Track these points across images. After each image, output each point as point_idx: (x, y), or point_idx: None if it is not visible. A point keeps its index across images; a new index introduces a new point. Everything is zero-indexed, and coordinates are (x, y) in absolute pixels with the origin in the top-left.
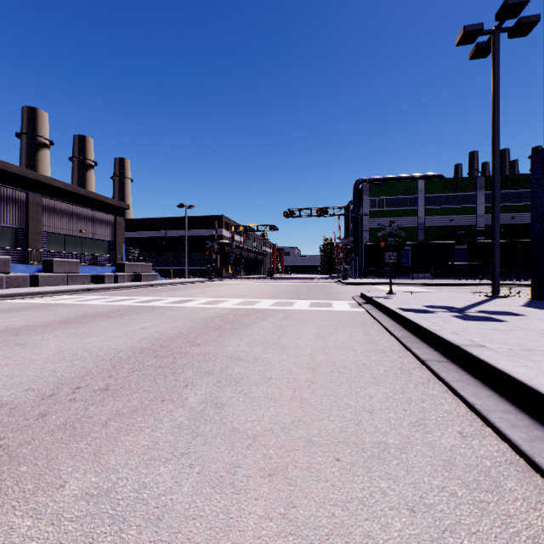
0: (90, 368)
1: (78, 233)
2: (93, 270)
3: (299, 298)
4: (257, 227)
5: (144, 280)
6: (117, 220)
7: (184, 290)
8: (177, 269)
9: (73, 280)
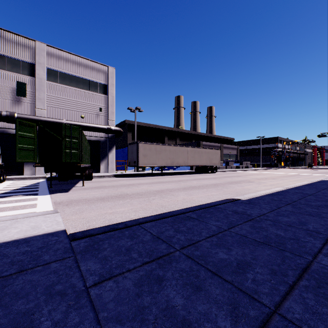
0: (280, 176)
1: (229, 153)
2: (234, 164)
3: (317, 174)
4: (299, 141)
5: (249, 168)
6: (238, 147)
7: (270, 171)
8: (253, 164)
9: (232, 167)
